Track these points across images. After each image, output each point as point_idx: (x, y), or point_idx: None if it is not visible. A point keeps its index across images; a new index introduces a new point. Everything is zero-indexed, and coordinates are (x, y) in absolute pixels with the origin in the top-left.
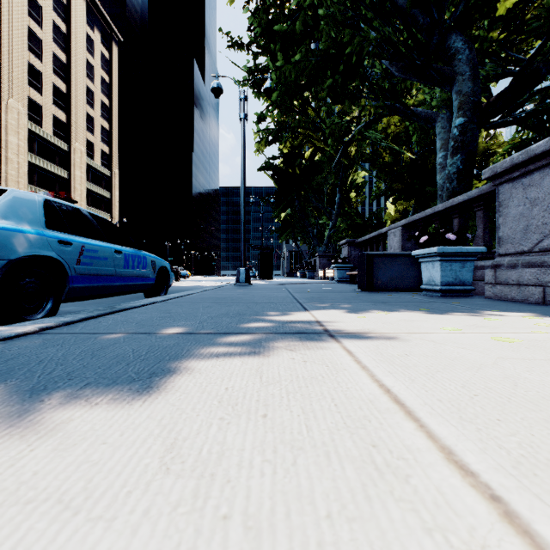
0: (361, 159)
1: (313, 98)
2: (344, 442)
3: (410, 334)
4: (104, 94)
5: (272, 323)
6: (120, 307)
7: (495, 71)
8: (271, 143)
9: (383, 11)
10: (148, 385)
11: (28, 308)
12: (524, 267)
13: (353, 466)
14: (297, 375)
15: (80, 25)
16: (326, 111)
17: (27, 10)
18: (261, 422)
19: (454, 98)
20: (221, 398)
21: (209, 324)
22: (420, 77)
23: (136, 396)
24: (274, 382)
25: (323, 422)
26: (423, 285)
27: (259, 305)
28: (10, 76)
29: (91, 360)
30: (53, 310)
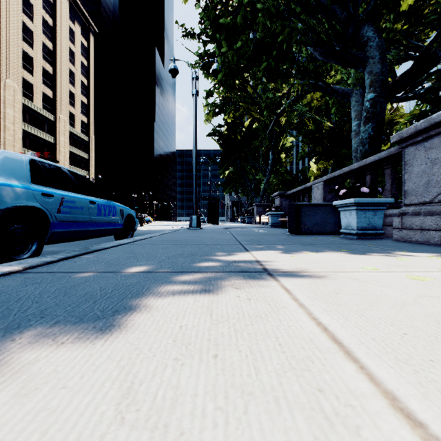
0: (290, 127)
1: (251, 78)
2: (291, 385)
3: (337, 273)
4: (83, 75)
5: (220, 263)
6: (93, 248)
7: (399, 56)
8: (217, 114)
9: (309, 7)
10: (110, 323)
11: (16, 250)
12: (426, 215)
13: (303, 414)
14: (243, 312)
15: (64, 19)
16: (262, 88)
17: (21, 8)
18: (212, 363)
19: (366, 77)
20: (175, 337)
21: (166, 263)
22: (339, 60)
23: (99, 335)
24: (223, 320)
25: (270, 363)
26: (342, 230)
27: (208, 246)
28: (8, 60)
29: (63, 298)
30: (37, 251)
